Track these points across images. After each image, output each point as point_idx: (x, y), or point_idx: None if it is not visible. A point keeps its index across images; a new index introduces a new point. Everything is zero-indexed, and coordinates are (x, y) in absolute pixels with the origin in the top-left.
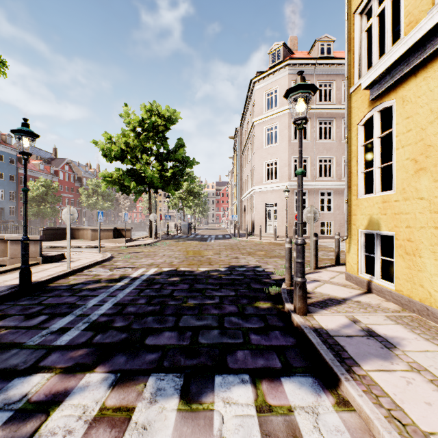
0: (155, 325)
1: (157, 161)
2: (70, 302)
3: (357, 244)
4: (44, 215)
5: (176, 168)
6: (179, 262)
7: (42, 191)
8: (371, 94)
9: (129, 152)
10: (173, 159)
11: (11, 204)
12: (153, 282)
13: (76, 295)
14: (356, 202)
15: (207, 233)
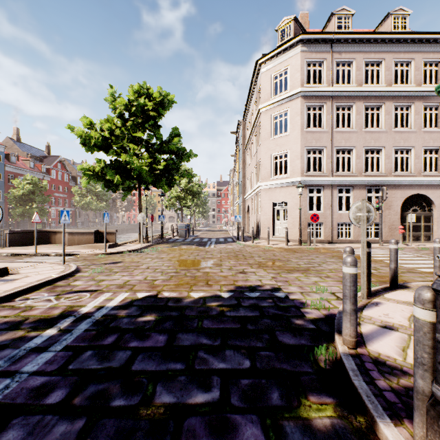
0: None
1: (148, 153)
2: None
3: None
4: (31, 216)
5: (170, 160)
6: (165, 280)
7: (29, 190)
8: None
9: (114, 141)
10: (166, 151)
11: None
12: (108, 329)
13: None
14: None
15: (207, 235)
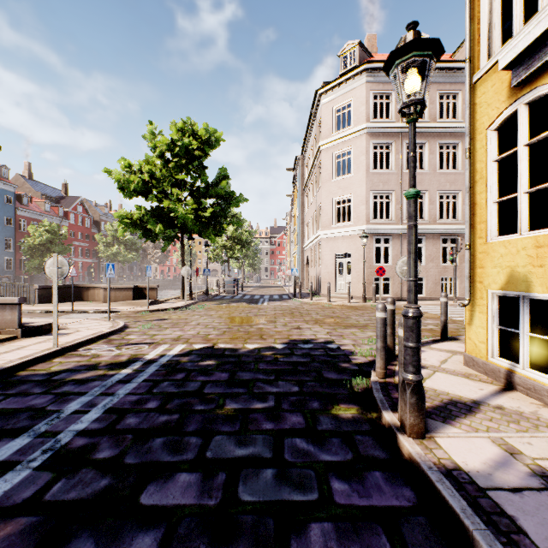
0: (165, 456)
1: (192, 198)
2: (37, 406)
3: (486, 312)
4: None
5: (218, 206)
6: (218, 335)
7: (47, 238)
8: (516, 77)
9: (155, 185)
10: (213, 195)
11: (8, 255)
12: (176, 369)
13: (51, 393)
14: (485, 249)
15: (259, 292)
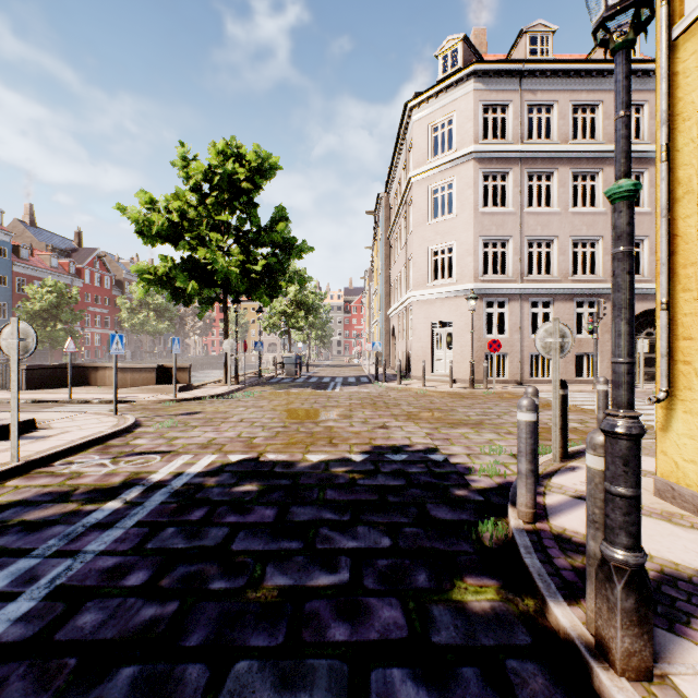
0: None
1: (238, 246)
2: None
3: None
4: (54, 343)
5: (273, 257)
6: (268, 438)
7: (51, 302)
8: None
9: (187, 227)
10: (267, 242)
11: (2, 324)
12: (193, 501)
13: None
14: (696, 308)
15: (329, 373)
